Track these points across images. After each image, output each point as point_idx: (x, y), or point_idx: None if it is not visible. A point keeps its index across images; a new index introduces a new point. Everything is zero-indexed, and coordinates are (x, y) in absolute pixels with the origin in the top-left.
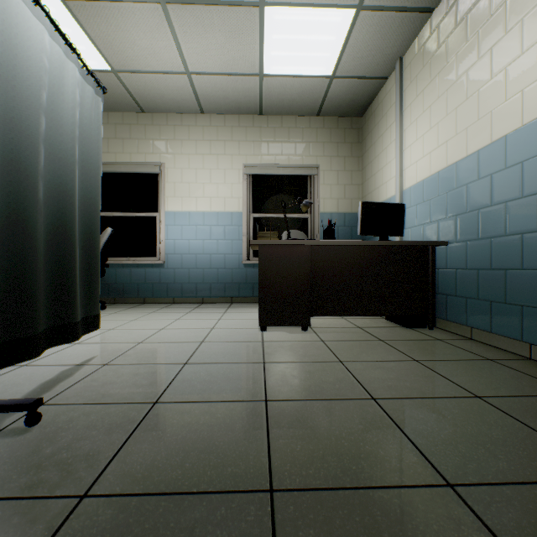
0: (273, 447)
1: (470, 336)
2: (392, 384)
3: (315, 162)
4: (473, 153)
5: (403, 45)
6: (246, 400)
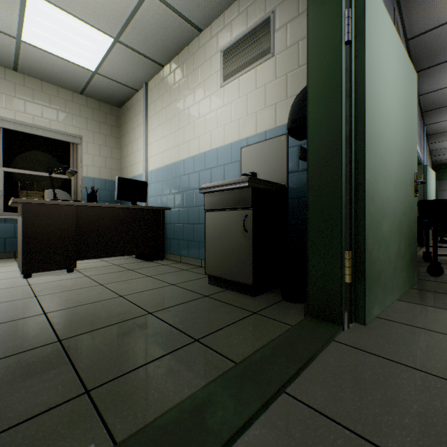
0: (57, 328)
1: (180, 261)
2: (133, 288)
3: (78, 132)
4: (182, 160)
5: (147, 76)
6: (27, 317)
